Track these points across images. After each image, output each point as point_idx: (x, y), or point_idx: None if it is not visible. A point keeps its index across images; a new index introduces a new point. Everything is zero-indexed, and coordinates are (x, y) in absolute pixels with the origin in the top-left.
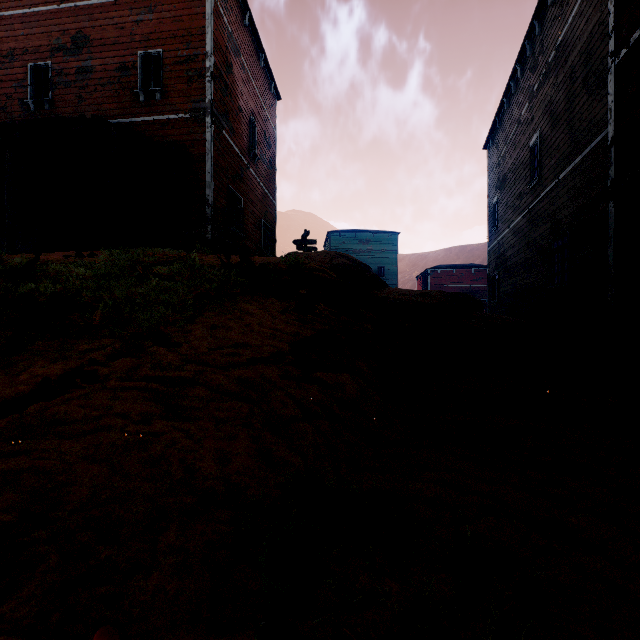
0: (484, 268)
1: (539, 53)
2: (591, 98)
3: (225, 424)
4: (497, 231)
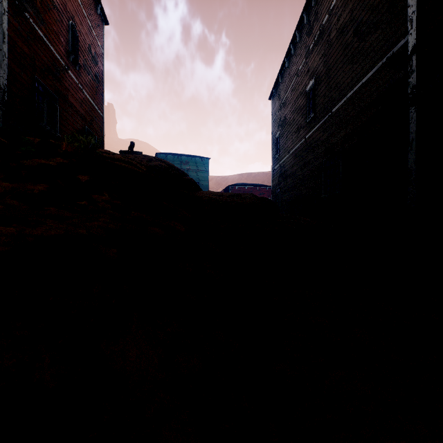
0: (265, 187)
1: (314, 20)
2: (362, 43)
3: None
4: (279, 157)
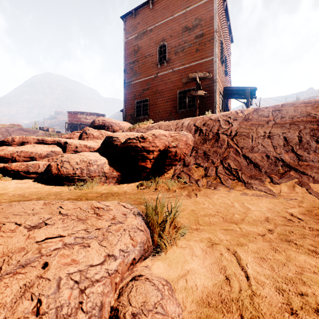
0: None
1: None
2: None
3: None
4: None
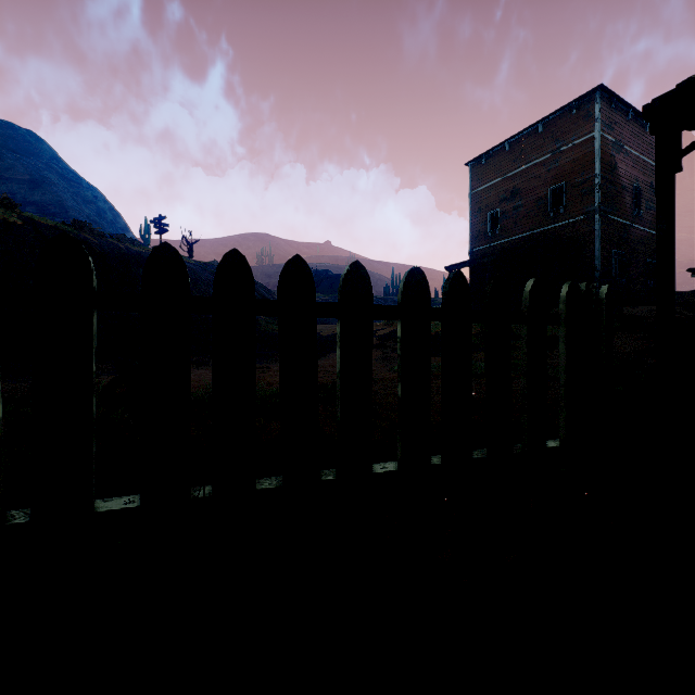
0: None
1: None
2: None
3: None
4: None
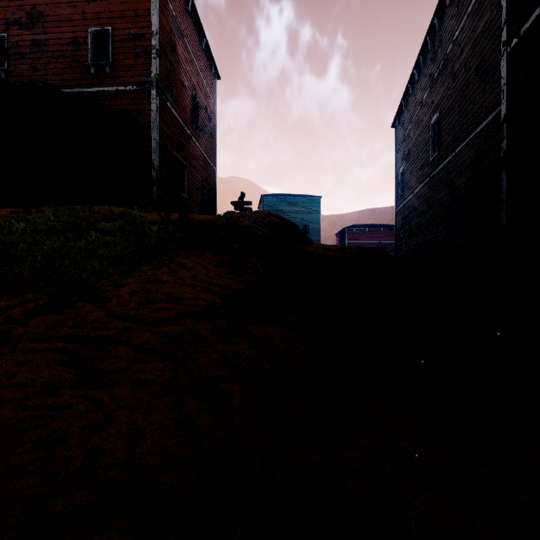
0: (391, 227)
1: (438, 46)
2: (483, 84)
3: (144, 390)
4: (403, 196)
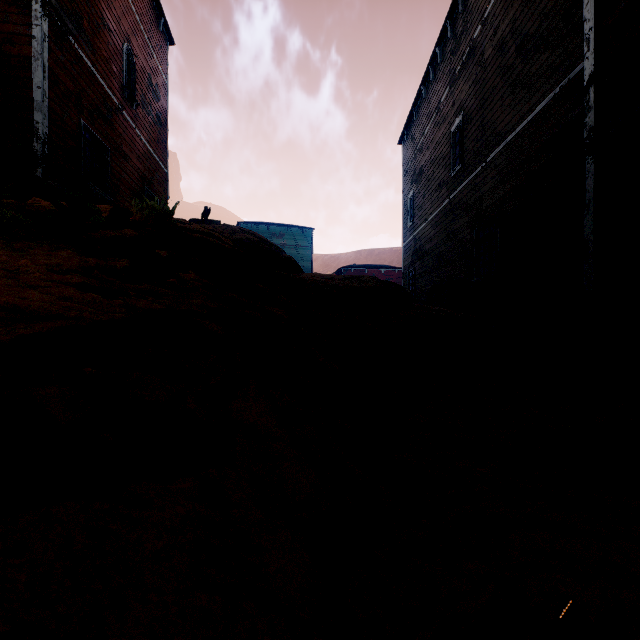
0: (393, 269)
1: (462, 32)
2: (528, 66)
3: None
4: (413, 226)
